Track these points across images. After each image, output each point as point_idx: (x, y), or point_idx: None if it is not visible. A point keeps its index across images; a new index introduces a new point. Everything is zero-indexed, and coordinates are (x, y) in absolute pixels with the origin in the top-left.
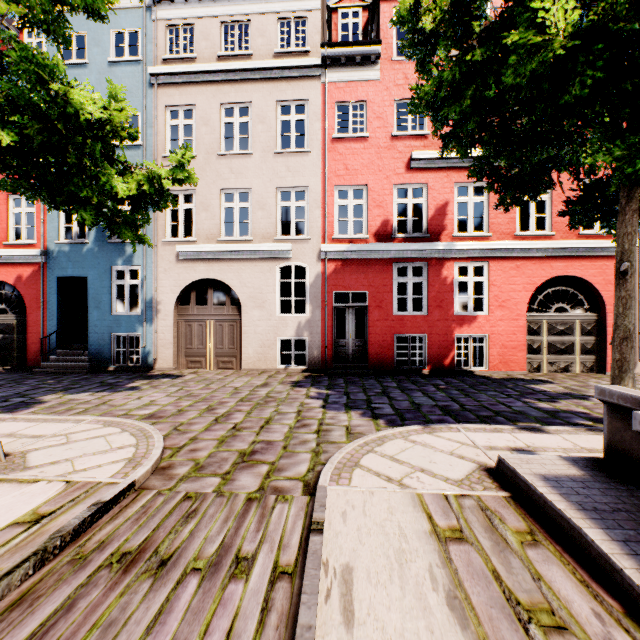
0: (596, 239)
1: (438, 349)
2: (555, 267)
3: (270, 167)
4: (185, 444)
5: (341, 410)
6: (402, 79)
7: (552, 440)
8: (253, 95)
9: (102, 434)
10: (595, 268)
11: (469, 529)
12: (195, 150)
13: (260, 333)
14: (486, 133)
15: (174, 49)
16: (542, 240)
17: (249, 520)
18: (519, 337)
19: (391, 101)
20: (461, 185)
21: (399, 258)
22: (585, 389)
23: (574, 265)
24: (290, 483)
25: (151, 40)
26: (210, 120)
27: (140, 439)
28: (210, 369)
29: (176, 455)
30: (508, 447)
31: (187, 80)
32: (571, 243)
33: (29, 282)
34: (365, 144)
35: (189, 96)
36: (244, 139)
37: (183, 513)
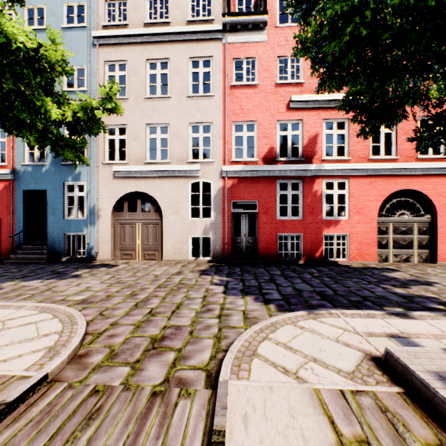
0: (430, 162)
1: (311, 245)
2: (399, 183)
3: (184, 107)
4: (105, 329)
5: (238, 295)
6: (283, 41)
7: (420, 326)
8: (171, 53)
9: (35, 320)
10: (429, 184)
11: (376, 440)
12: (127, 94)
13: (176, 233)
14: (361, 66)
15: (111, 18)
16: (389, 162)
17: (150, 422)
18: (372, 236)
19: (275, 57)
20: (328, 121)
21: (281, 176)
22: (426, 276)
23: (413, 181)
24: (193, 373)
25: (94, 11)
26: (138, 72)
27: (66, 326)
28: (138, 260)
29: (95, 341)
30: (385, 333)
31: (121, 41)
32: (411, 165)
33: (2, 194)
34: (255, 90)
35: (122, 54)
36: (166, 90)
37: (86, 413)
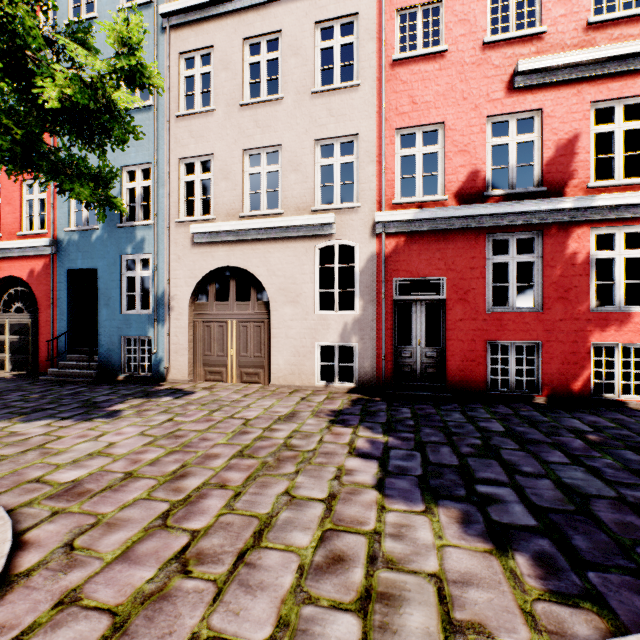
0: None
1: (561, 365)
2: None
3: (306, 113)
4: (26, 630)
5: (415, 501)
6: None
7: None
8: (284, 20)
9: None
10: None
11: None
12: (213, 104)
13: (293, 337)
14: None
15: None
16: None
17: None
18: None
19: None
20: (601, 105)
21: (495, 226)
22: None
23: None
24: None
25: None
26: (231, 62)
27: None
28: (232, 382)
29: None
30: None
31: (203, 15)
32: None
33: (40, 277)
34: (441, 63)
35: (206, 36)
36: None
37: None
